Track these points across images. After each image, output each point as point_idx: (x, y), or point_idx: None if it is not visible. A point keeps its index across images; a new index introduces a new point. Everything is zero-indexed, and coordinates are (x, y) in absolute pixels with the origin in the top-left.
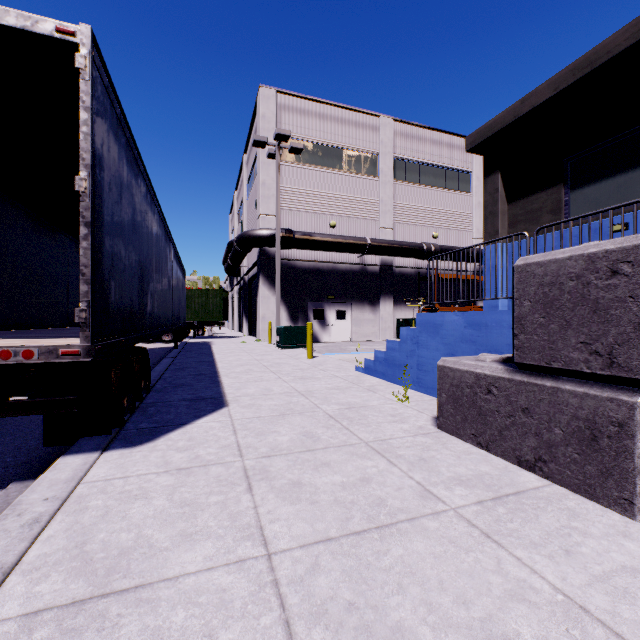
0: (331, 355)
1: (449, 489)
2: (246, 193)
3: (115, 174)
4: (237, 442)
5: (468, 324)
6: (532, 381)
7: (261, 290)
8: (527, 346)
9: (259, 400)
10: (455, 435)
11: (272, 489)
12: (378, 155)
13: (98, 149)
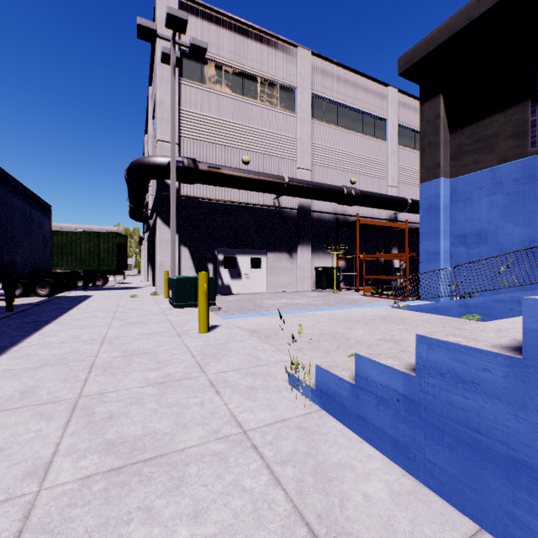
0: (241, 319)
1: None
2: (151, 130)
3: None
4: None
5: None
6: None
7: (158, 232)
8: None
9: None
10: None
11: None
12: (295, 89)
13: None
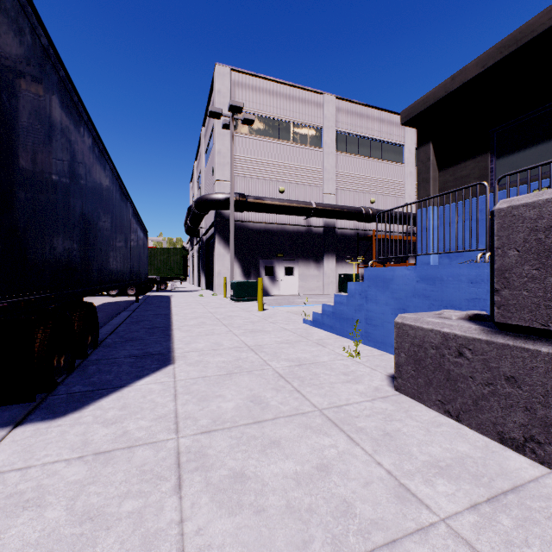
0: (280, 308)
1: (429, 483)
2: (204, 162)
3: (39, 110)
4: (175, 411)
5: (421, 278)
6: (520, 345)
7: (217, 248)
8: (513, 303)
9: (207, 356)
10: (417, 399)
11: (207, 487)
12: (322, 129)
13: (5, 70)
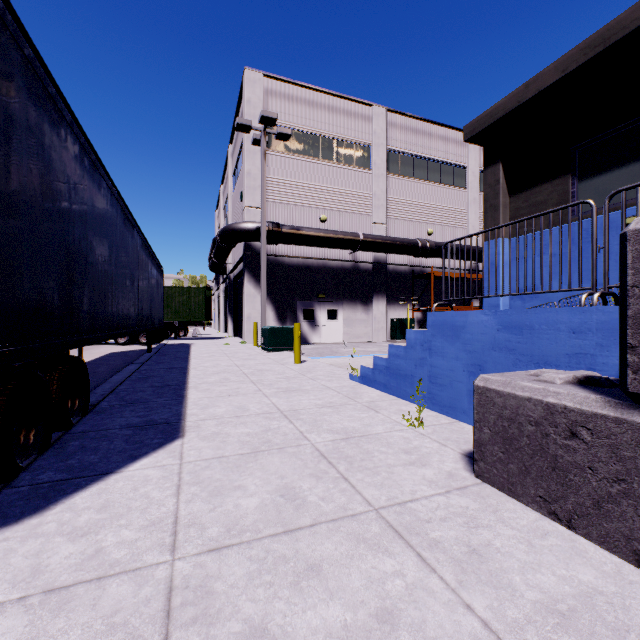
0: (321, 359)
1: None
2: (232, 186)
3: None
4: (175, 513)
5: (503, 326)
6: None
7: (246, 288)
8: None
9: (227, 426)
10: (507, 492)
11: None
12: (371, 146)
13: None
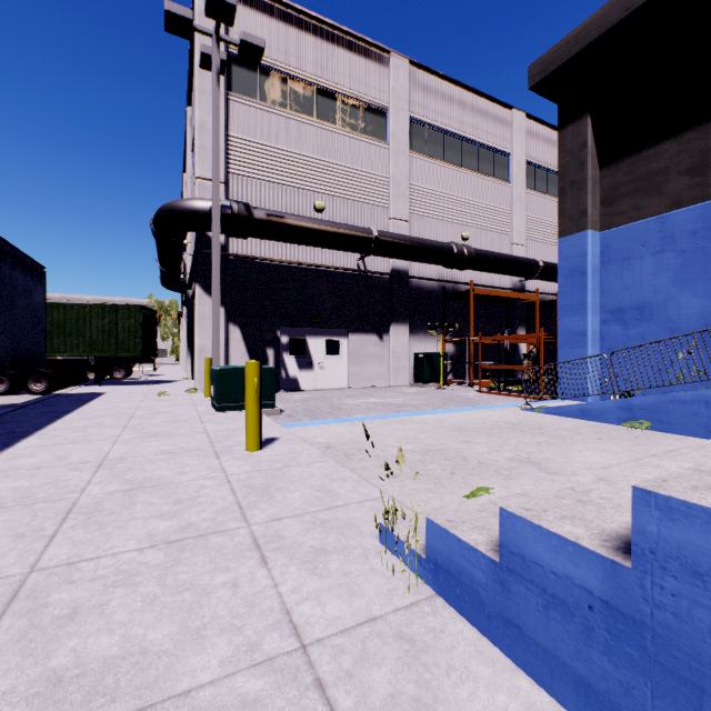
0: (311, 428)
1: None
2: (191, 166)
3: None
4: None
5: None
6: None
7: (198, 305)
8: None
9: None
10: None
11: None
12: (387, 111)
13: None
